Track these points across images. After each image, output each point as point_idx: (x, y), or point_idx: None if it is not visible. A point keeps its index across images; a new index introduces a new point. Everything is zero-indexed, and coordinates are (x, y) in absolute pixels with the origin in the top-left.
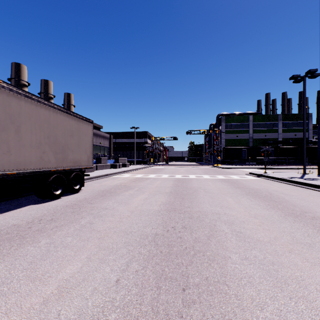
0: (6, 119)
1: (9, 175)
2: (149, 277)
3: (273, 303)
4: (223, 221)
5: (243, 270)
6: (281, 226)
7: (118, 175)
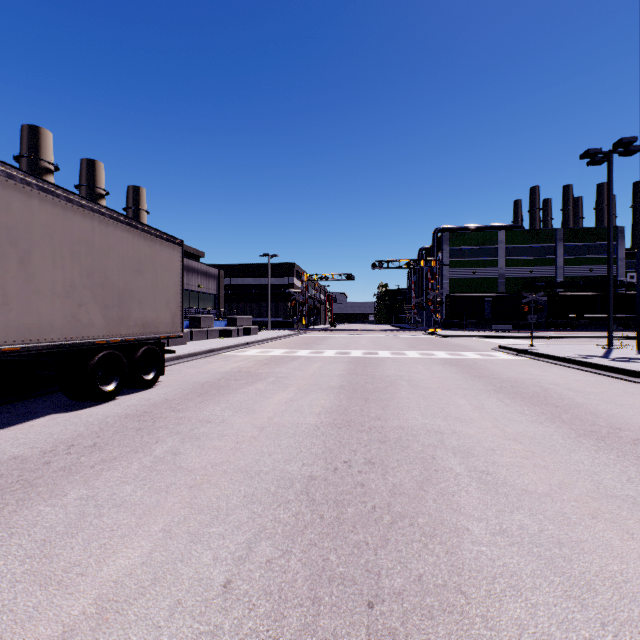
0: (0, 236)
1: (7, 353)
2: (296, 576)
3: (567, 636)
4: (450, 448)
5: (498, 558)
6: (572, 460)
7: (235, 352)
